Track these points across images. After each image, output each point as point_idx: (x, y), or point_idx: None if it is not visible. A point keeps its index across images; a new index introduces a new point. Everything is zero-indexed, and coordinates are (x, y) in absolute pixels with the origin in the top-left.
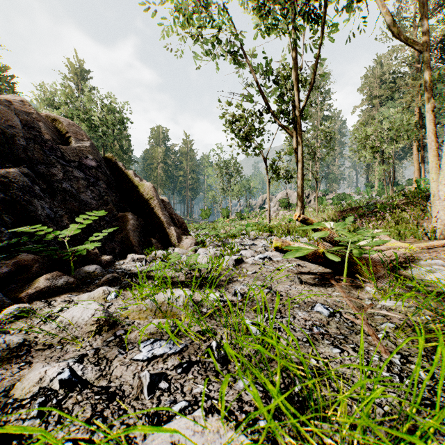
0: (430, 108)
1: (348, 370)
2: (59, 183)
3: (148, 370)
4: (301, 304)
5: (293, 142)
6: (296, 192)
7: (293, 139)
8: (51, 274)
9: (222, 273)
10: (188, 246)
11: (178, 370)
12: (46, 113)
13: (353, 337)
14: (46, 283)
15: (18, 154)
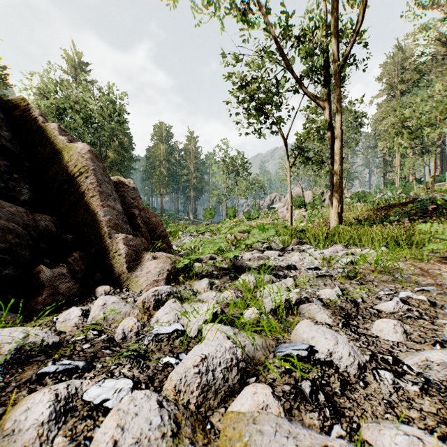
0: None
1: None
2: None
3: None
4: None
5: (325, 114)
6: (309, 191)
7: (325, 111)
8: None
9: None
10: (151, 280)
11: None
12: None
13: None
14: None
15: None
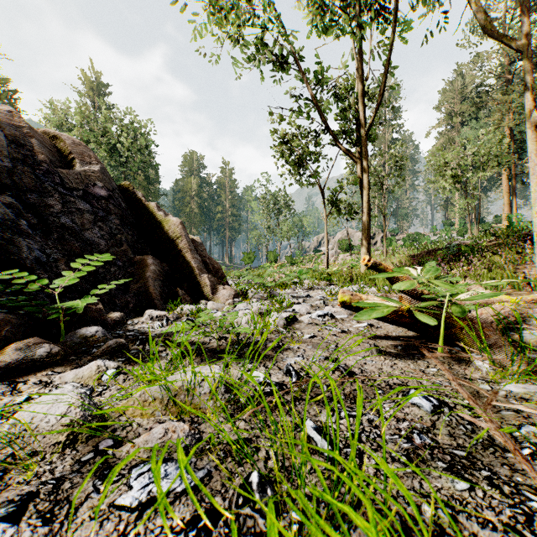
0: (532, 124)
1: (494, 535)
2: (56, 217)
3: (136, 532)
4: (385, 389)
5: (357, 168)
6: (359, 232)
7: (357, 165)
8: (28, 342)
9: (268, 337)
10: (225, 299)
11: (189, 533)
12: (44, 129)
13: (481, 454)
14: (17, 355)
15: (0, 178)
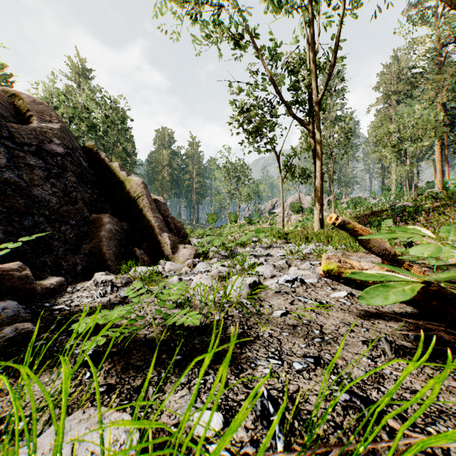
0: None
1: None
2: None
3: None
4: None
5: (310, 136)
6: (308, 196)
7: (310, 133)
8: None
9: (229, 314)
10: (186, 258)
11: None
12: (3, 87)
13: None
14: None
15: None
